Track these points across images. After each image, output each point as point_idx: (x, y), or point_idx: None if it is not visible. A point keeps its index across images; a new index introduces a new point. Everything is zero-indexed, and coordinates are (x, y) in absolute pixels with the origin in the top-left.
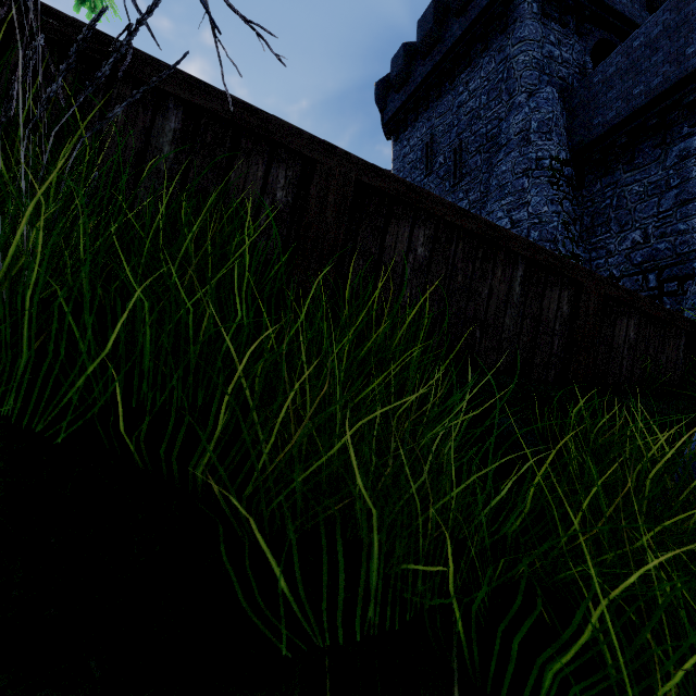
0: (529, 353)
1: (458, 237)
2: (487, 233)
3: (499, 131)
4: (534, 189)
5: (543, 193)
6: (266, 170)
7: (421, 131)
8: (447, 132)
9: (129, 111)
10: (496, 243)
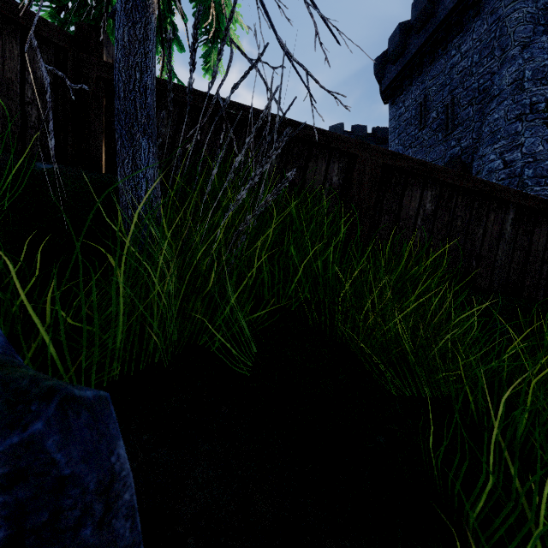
0: (519, 278)
1: (457, 194)
2: (482, 188)
3: (491, 83)
4: (528, 132)
5: (537, 133)
6: (327, 165)
7: (415, 93)
8: (440, 90)
9: (256, 144)
10: (489, 195)
